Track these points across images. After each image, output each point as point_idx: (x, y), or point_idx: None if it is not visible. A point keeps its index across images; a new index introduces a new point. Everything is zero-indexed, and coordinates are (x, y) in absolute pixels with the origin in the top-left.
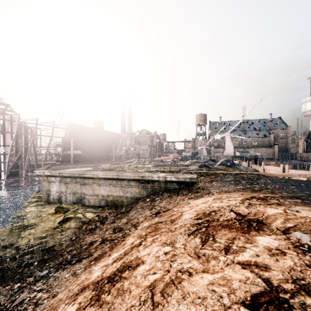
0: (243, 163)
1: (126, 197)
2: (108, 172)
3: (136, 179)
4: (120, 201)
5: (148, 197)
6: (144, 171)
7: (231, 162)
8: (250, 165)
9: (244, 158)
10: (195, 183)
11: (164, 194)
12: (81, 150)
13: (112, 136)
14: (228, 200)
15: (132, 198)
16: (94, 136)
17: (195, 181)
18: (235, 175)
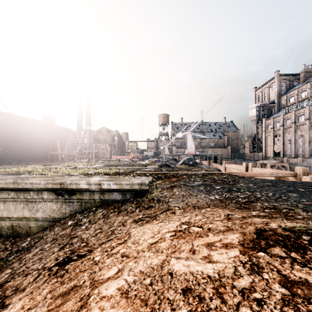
0: (204, 162)
1: (35, 218)
2: (4, 177)
3: (51, 188)
4: (25, 227)
5: (73, 217)
6: (78, 173)
7: (193, 161)
8: (210, 164)
9: (203, 157)
10: (148, 191)
11: (98, 211)
12: (7, 147)
13: (56, 130)
14: (209, 247)
15: (47, 219)
16: (27, 128)
17: (147, 187)
18: (204, 177)
